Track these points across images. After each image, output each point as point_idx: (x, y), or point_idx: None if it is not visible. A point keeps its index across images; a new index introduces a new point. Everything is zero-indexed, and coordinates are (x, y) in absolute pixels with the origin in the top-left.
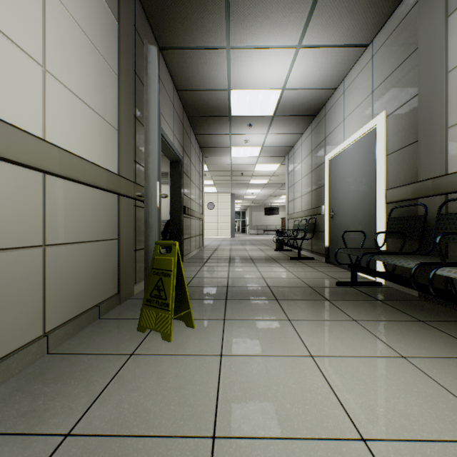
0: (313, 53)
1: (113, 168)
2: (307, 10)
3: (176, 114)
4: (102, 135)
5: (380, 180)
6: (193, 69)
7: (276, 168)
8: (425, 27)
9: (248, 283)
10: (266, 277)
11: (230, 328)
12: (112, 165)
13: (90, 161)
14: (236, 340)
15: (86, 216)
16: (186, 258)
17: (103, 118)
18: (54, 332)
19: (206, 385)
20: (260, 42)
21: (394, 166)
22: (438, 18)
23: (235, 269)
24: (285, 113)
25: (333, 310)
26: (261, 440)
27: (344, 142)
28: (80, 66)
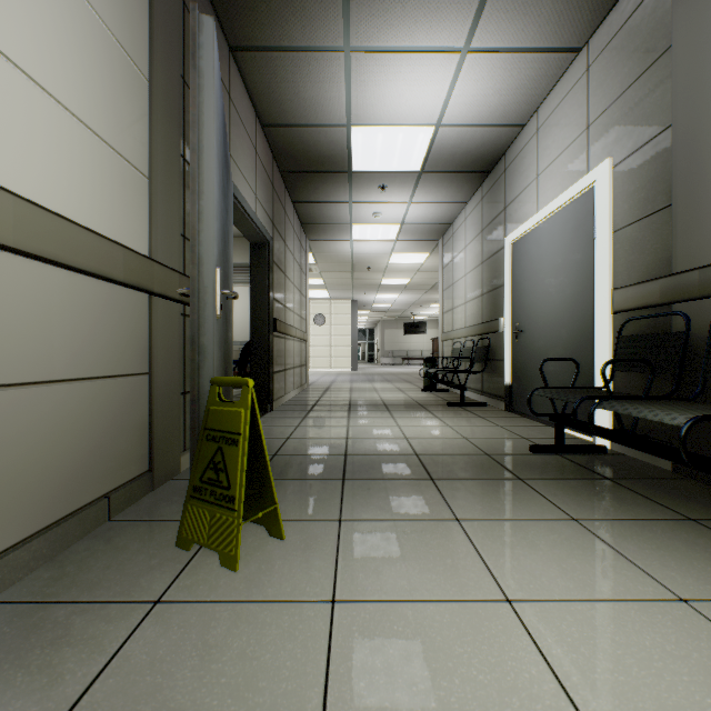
0: (488, 62)
1: (140, 245)
2: None
3: (260, 165)
4: (116, 183)
5: (602, 273)
6: (289, 88)
7: (424, 260)
8: (685, 8)
9: (382, 447)
10: (411, 437)
11: (350, 539)
12: (137, 240)
13: (90, 228)
14: (362, 566)
15: (80, 331)
16: (278, 404)
17: (118, 153)
18: (5, 558)
19: (301, 679)
20: (402, 40)
21: (627, 250)
22: None
23: (358, 423)
24: (441, 168)
25: (533, 498)
26: None
27: (538, 213)
28: (67, 48)
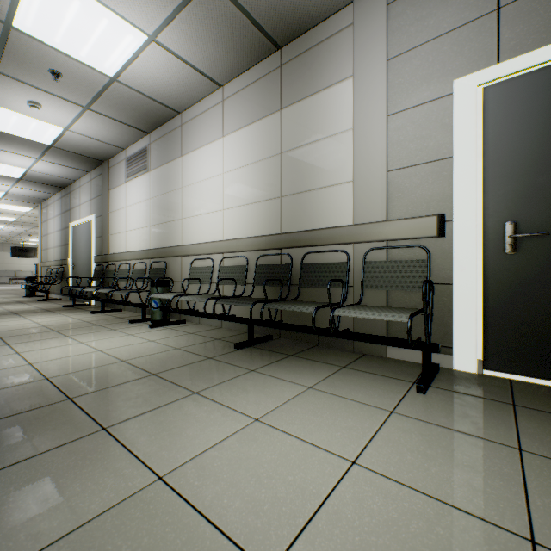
0: (51, 164)
1: None
2: (42, 151)
3: None
4: None
5: (93, 250)
6: None
7: (29, 211)
8: (104, 188)
9: None
10: (11, 309)
11: None
12: None
13: None
14: None
15: None
16: None
17: None
18: None
19: None
20: (5, 149)
21: (98, 245)
22: (107, 189)
23: None
24: (34, 180)
25: (51, 313)
26: (6, 326)
27: (80, 220)
28: None
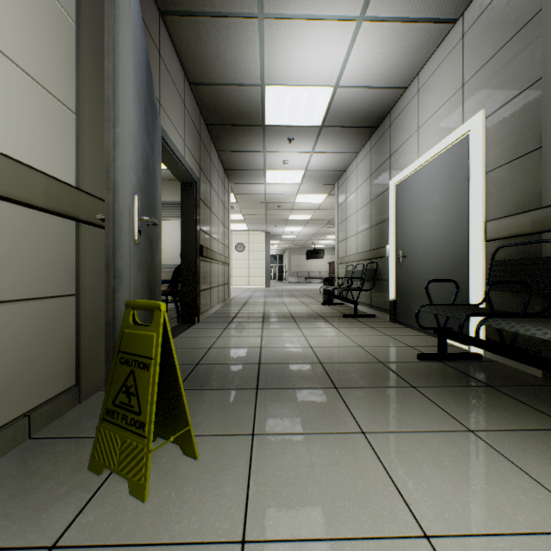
0: (380, 30)
1: (67, 175)
2: None
3: (188, 117)
4: (39, 114)
5: (476, 208)
6: (212, 50)
7: (322, 200)
8: None
9: (290, 356)
10: (315, 346)
11: (262, 458)
12: (63, 170)
13: (6, 154)
14: (274, 492)
15: None
16: (204, 317)
17: (40, 86)
18: None
19: None
20: (307, 9)
21: (499, 187)
22: None
23: (270, 333)
24: (338, 123)
25: (429, 408)
26: None
27: (419, 159)
28: None
